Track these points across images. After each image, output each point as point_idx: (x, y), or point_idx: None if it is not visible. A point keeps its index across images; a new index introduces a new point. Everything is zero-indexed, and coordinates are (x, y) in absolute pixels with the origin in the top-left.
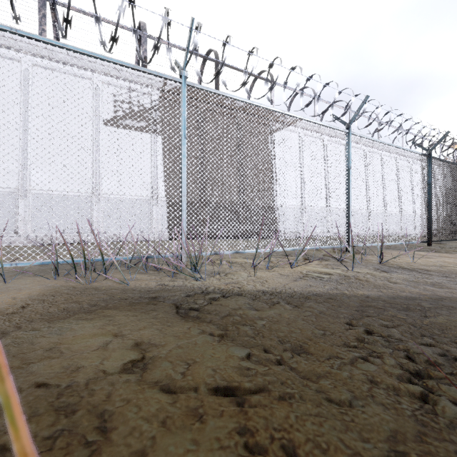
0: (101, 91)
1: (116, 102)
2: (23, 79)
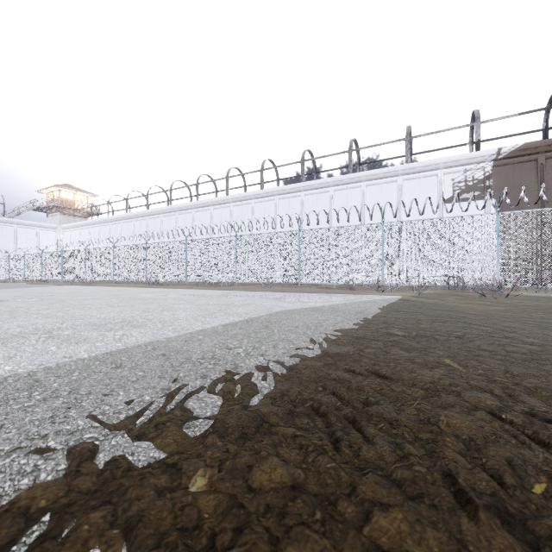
0: (443, 180)
1: (454, 184)
2: (398, 191)
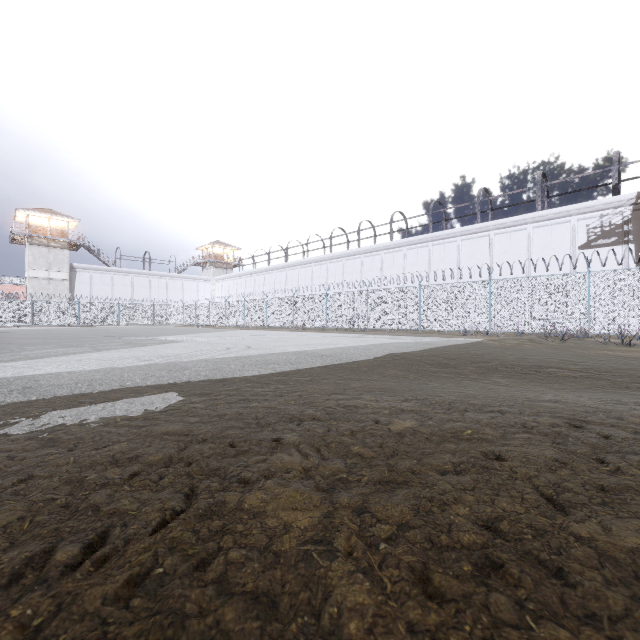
0: (577, 227)
1: (589, 230)
2: (527, 239)
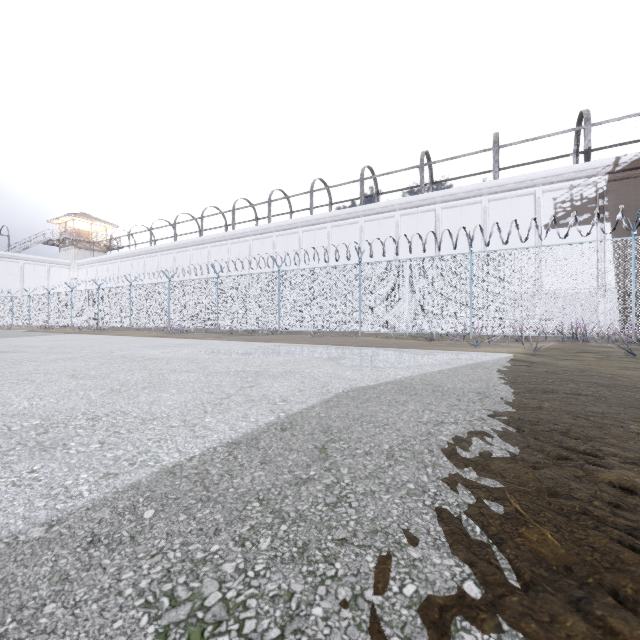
0: (542, 200)
1: (556, 205)
2: (483, 215)
